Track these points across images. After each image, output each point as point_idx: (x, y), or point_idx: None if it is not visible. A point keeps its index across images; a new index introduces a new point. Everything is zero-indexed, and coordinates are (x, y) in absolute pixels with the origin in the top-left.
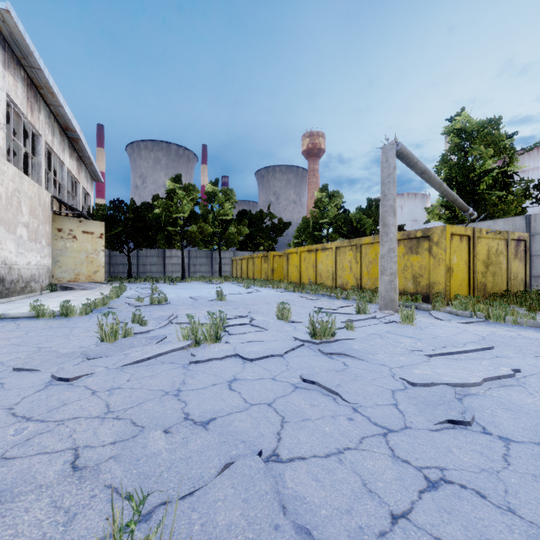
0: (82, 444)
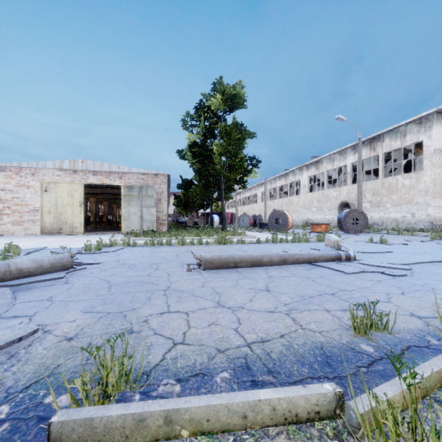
0: (395, 243)
